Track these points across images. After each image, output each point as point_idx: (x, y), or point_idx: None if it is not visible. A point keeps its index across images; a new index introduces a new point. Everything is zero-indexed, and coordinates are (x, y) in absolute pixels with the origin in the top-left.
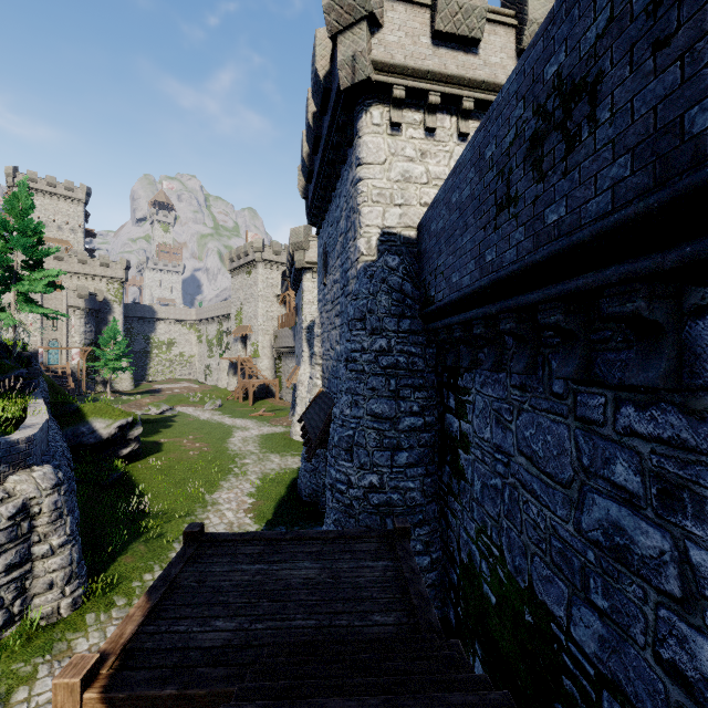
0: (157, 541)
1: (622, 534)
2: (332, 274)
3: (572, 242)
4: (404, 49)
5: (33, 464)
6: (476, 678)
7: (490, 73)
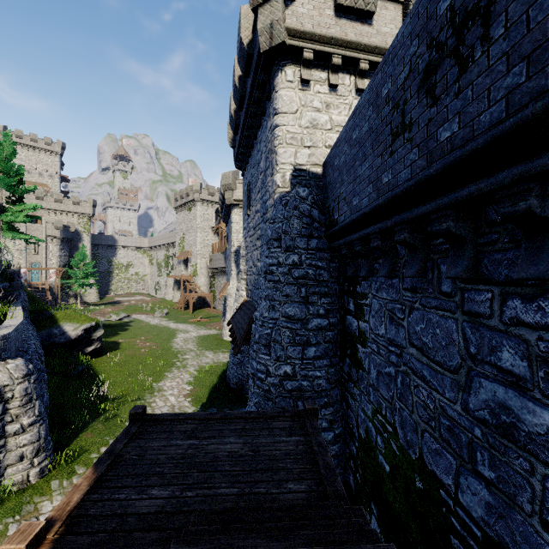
0: (113, 420)
1: (508, 413)
2: (254, 206)
3: (466, 152)
4: (312, 19)
5: (8, 357)
6: (384, 548)
7: (382, 40)
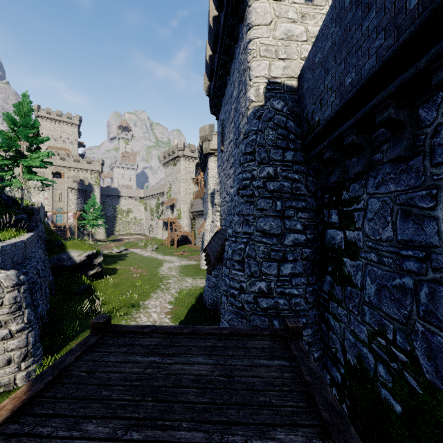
0: None
1: None
2: (227, 139)
3: None
4: None
5: (1, 268)
6: None
7: None
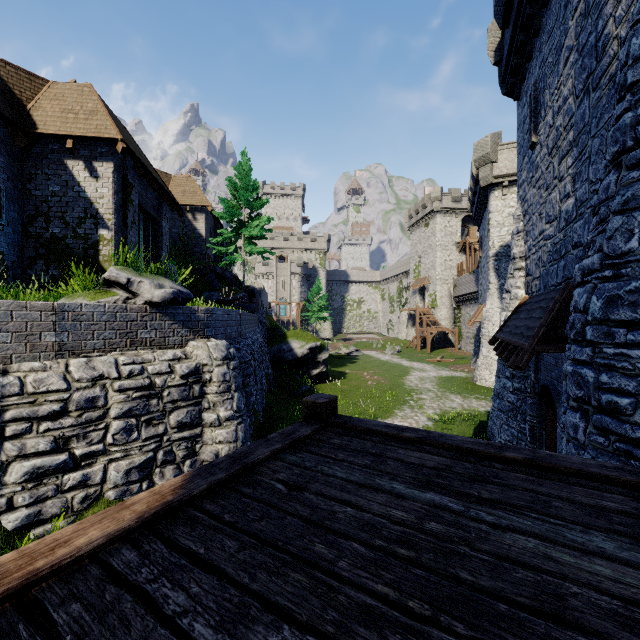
0: None
1: None
2: (551, 108)
3: None
4: None
5: (212, 336)
6: None
7: None
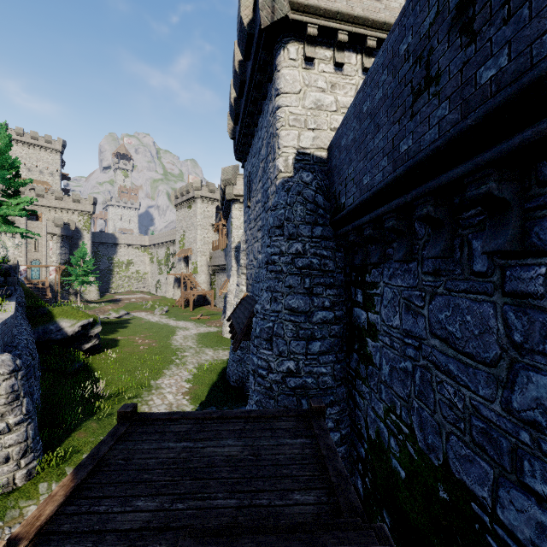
0: (108, 419)
1: None
2: (255, 197)
3: (522, 85)
4: None
5: None
6: None
7: (391, 16)
